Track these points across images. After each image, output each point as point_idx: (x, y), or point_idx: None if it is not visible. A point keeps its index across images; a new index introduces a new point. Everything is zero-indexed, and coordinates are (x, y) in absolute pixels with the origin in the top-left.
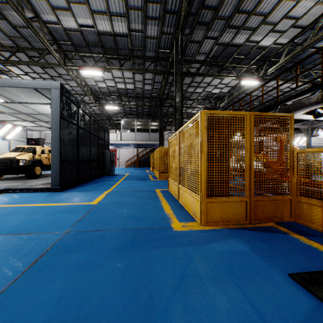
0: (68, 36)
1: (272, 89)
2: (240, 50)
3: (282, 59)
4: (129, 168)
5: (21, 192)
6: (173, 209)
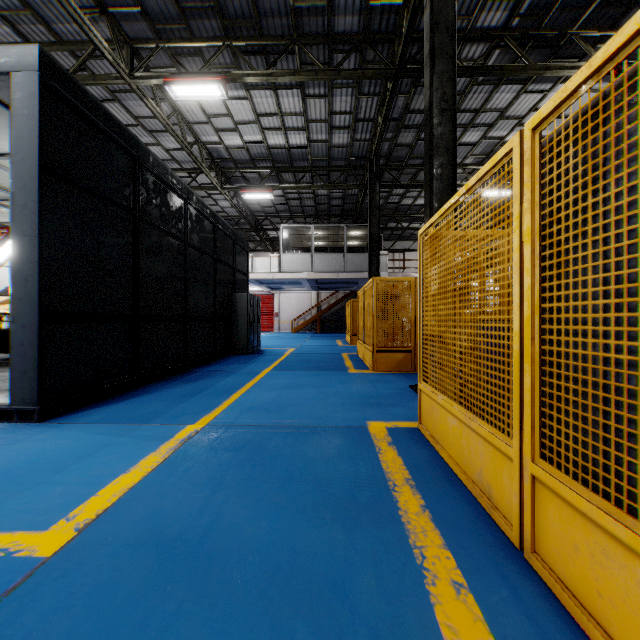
0: None
1: None
2: None
3: None
4: (299, 334)
5: None
6: None
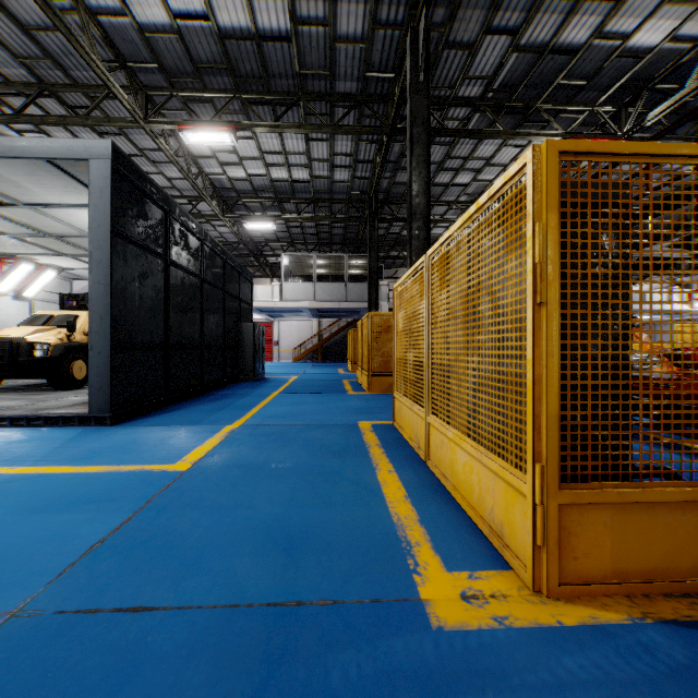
0: (151, 48)
1: None
2: (575, 64)
3: (692, 79)
4: (301, 363)
5: (15, 425)
6: (416, 498)
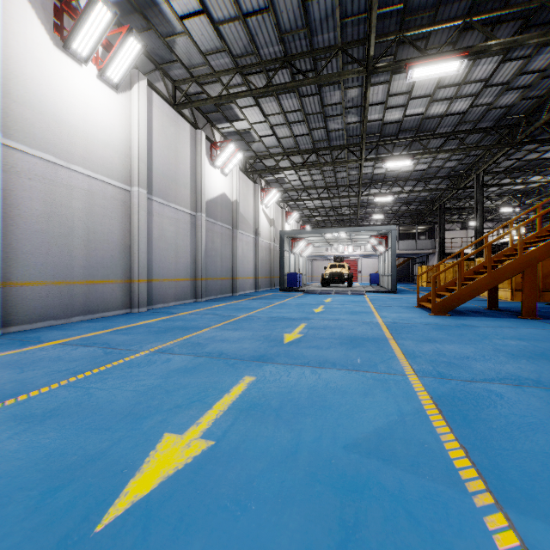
0: (372, 177)
1: None
2: (549, 160)
3: None
4: None
5: (373, 293)
6: None
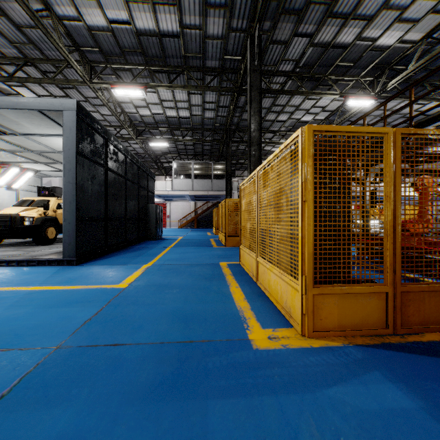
0: (95, 39)
1: (401, 108)
2: (346, 54)
3: (412, 65)
4: (184, 229)
5: (19, 265)
6: (250, 299)
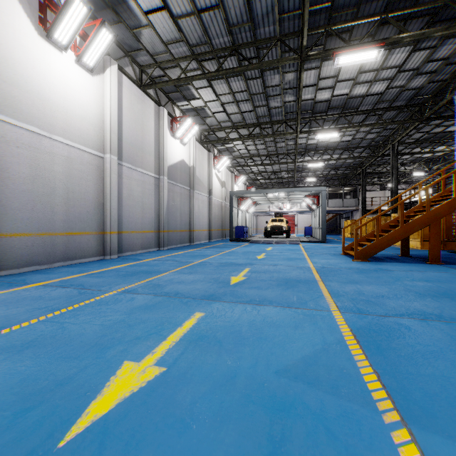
0: (306, 146)
1: None
2: (452, 133)
3: None
4: None
5: (307, 242)
6: None
